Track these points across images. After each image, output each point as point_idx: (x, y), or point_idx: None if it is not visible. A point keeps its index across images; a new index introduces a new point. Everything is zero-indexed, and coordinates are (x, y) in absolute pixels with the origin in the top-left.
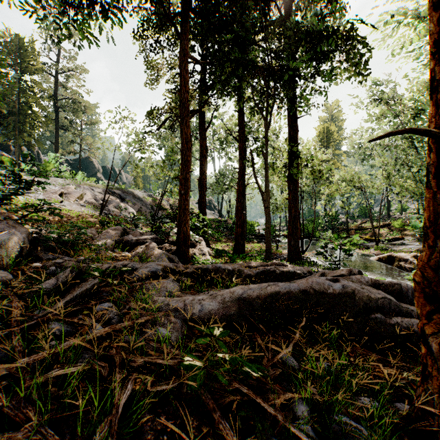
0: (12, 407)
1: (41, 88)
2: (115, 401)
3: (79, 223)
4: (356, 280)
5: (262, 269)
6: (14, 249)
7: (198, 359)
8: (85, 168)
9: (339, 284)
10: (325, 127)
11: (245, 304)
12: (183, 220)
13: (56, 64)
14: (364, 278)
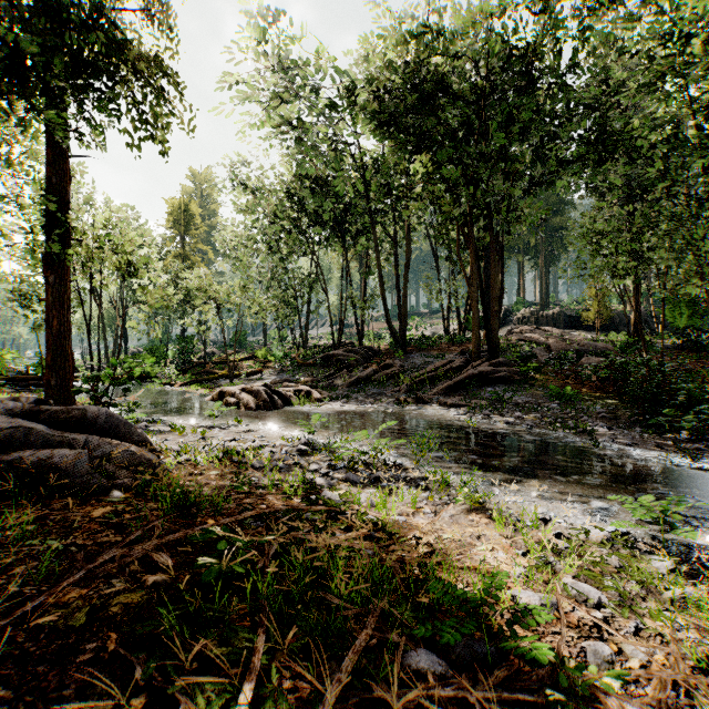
0: None
1: None
2: None
3: None
4: None
5: None
6: None
7: None
8: None
9: None
10: (183, 203)
11: None
12: None
13: None
14: (14, 406)
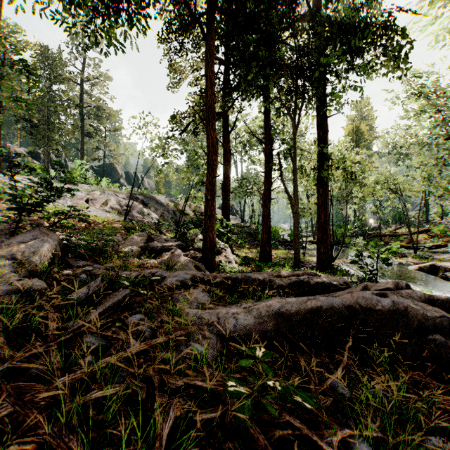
0: (53, 434)
1: (68, 97)
2: (158, 430)
3: (105, 228)
4: (406, 295)
5: (295, 280)
6: (47, 257)
7: (242, 385)
8: (109, 174)
9: (389, 300)
10: (354, 126)
11: (283, 319)
12: (210, 226)
13: (82, 73)
14: (414, 293)
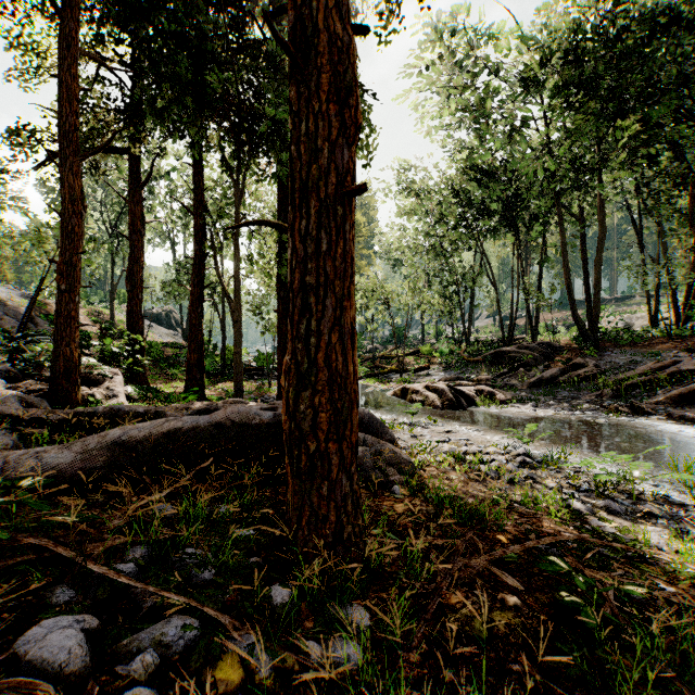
0: None
1: None
2: None
3: None
4: None
5: (199, 409)
6: None
7: None
8: None
9: (271, 413)
10: None
11: (123, 450)
12: (65, 336)
13: None
14: None
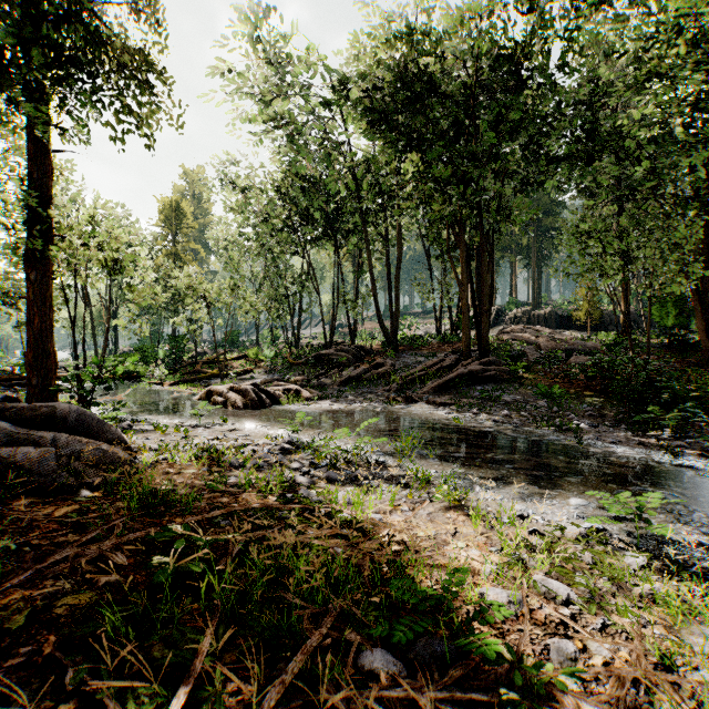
0: None
1: None
2: None
3: None
4: None
5: None
6: None
7: None
8: None
9: None
10: (174, 201)
11: None
12: None
13: None
14: None
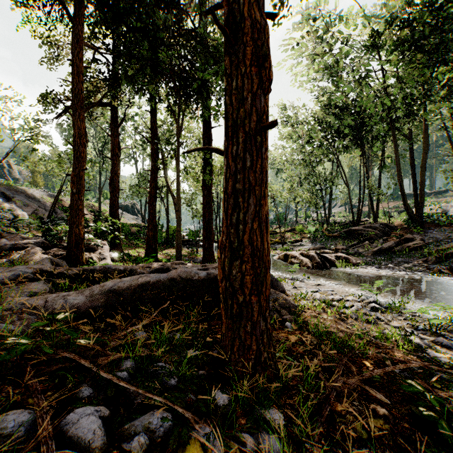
0: None
1: None
2: None
3: None
4: None
5: (157, 268)
6: None
7: (27, 339)
8: None
9: (205, 272)
10: None
11: (114, 295)
12: (76, 221)
13: None
14: None
